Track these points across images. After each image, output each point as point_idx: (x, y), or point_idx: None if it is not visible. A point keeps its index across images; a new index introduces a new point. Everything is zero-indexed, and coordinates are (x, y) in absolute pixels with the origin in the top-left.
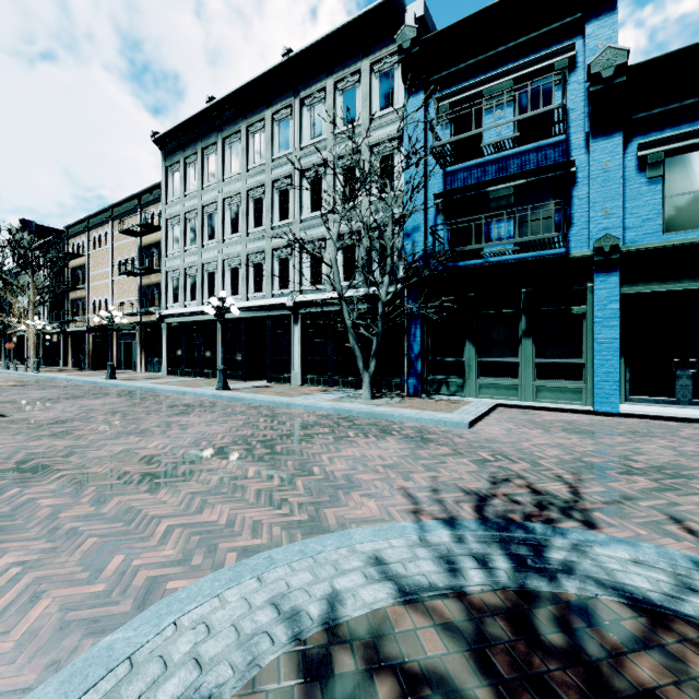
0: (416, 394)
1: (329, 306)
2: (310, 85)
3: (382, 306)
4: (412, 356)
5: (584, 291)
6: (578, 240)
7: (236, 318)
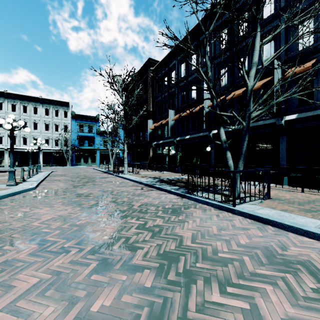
0: (74, 166)
1: (52, 150)
2: (45, 104)
3: (71, 152)
4: (73, 160)
5: (96, 152)
6: (95, 146)
7: (15, 151)
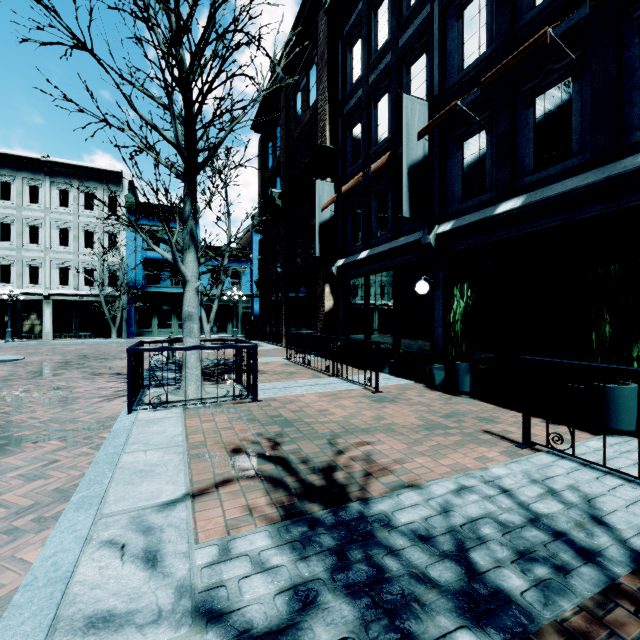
0: (132, 337)
1: (76, 297)
2: (60, 178)
3: (122, 303)
4: (130, 322)
5: None
6: None
7: None
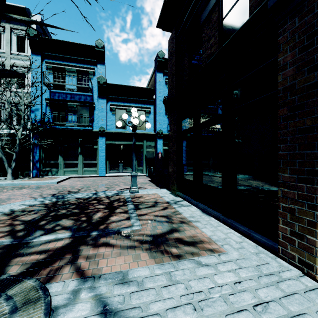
0: (37, 176)
1: None
2: None
3: (19, 140)
4: (35, 161)
5: (97, 141)
6: (96, 126)
7: None
